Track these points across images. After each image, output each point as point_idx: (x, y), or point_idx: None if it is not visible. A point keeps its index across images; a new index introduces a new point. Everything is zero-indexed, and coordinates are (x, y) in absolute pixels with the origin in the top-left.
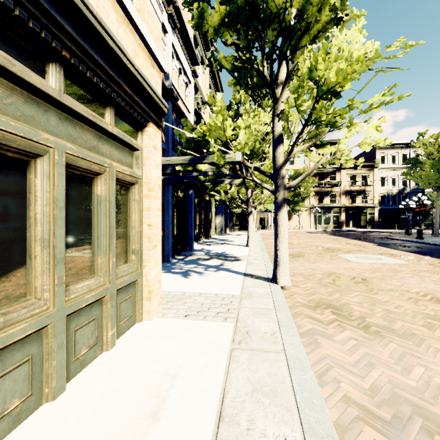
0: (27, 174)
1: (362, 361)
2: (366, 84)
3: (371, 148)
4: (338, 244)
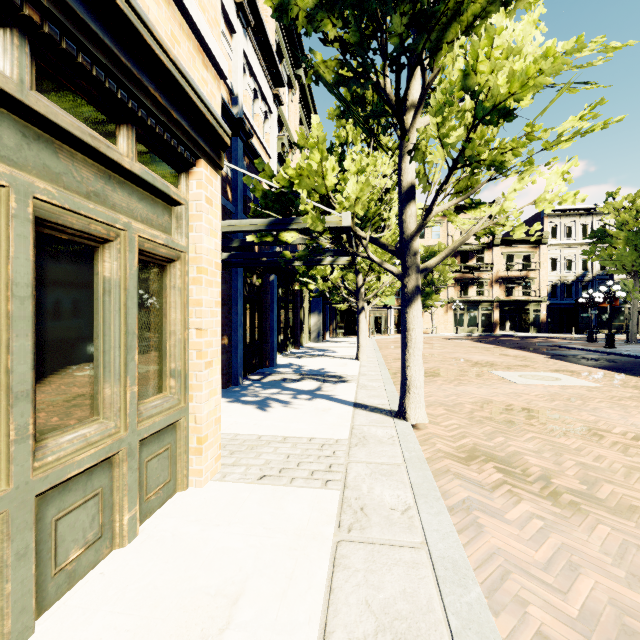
0: None
1: (558, 561)
2: (550, 102)
3: (536, 216)
4: (491, 356)
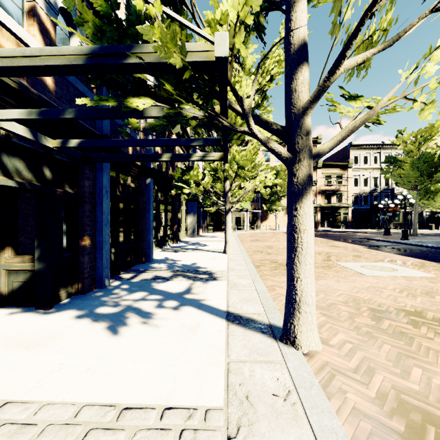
0: None
1: None
2: None
3: (345, 148)
4: (327, 247)
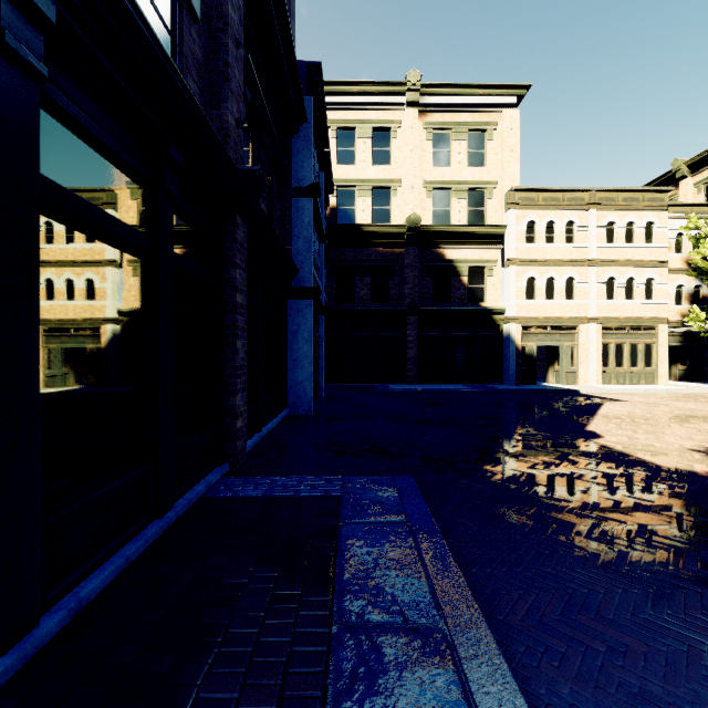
0: (623, 347)
1: None
2: None
3: None
4: None
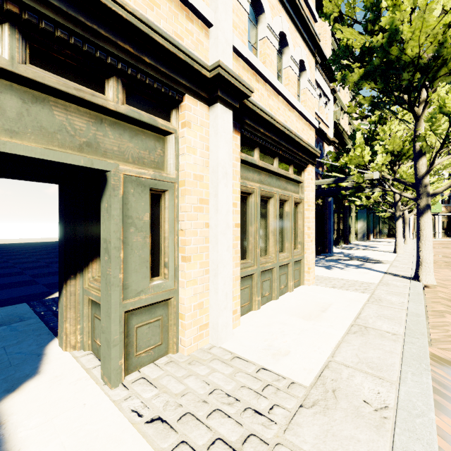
0: (267, 205)
1: None
2: None
3: None
4: None
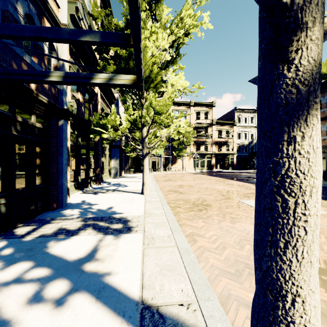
0: None
1: None
2: None
3: (231, 111)
4: (226, 185)
